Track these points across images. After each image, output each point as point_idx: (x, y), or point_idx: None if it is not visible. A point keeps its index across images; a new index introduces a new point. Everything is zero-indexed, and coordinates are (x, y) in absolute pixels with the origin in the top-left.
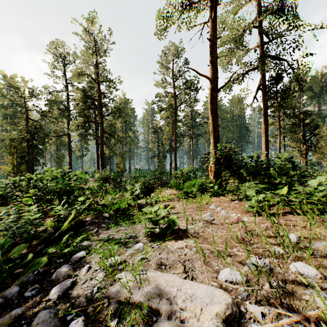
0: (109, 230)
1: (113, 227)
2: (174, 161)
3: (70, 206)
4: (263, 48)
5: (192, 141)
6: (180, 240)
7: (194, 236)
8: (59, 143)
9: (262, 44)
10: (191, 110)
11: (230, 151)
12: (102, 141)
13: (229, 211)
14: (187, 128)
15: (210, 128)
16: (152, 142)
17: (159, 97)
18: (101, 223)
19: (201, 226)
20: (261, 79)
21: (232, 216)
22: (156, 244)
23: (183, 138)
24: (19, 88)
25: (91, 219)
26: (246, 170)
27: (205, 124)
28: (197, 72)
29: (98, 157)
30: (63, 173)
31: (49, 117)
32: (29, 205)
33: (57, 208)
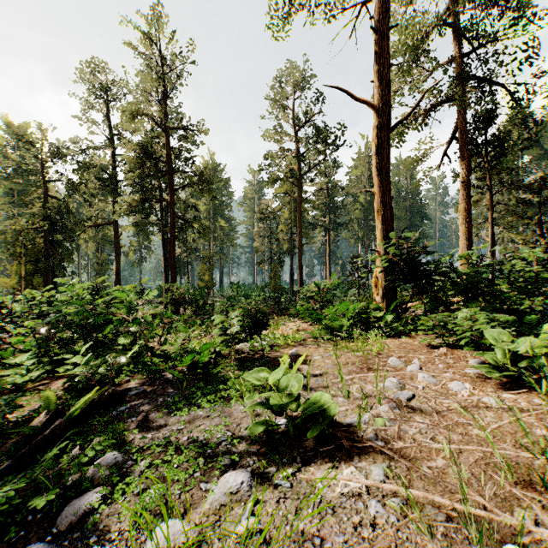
0: (171, 417)
1: (179, 412)
2: (299, 269)
3: (105, 352)
4: (462, 64)
5: (328, 235)
6: (344, 462)
7: (381, 451)
8: (101, 239)
9: (461, 57)
10: (328, 181)
11: (416, 247)
12: (172, 234)
13: (440, 374)
14: (319, 213)
15: (376, 203)
16: (260, 236)
17: (272, 157)
18: (158, 396)
19: (388, 417)
20: (459, 120)
21: (454, 390)
22: (284, 475)
23: (314, 230)
24: (29, 142)
25: (139, 385)
26: (452, 284)
27: (351, 206)
28: (351, 95)
29: (168, 262)
30: (92, 291)
31: (81, 193)
32: (23, 352)
33: (73, 360)
